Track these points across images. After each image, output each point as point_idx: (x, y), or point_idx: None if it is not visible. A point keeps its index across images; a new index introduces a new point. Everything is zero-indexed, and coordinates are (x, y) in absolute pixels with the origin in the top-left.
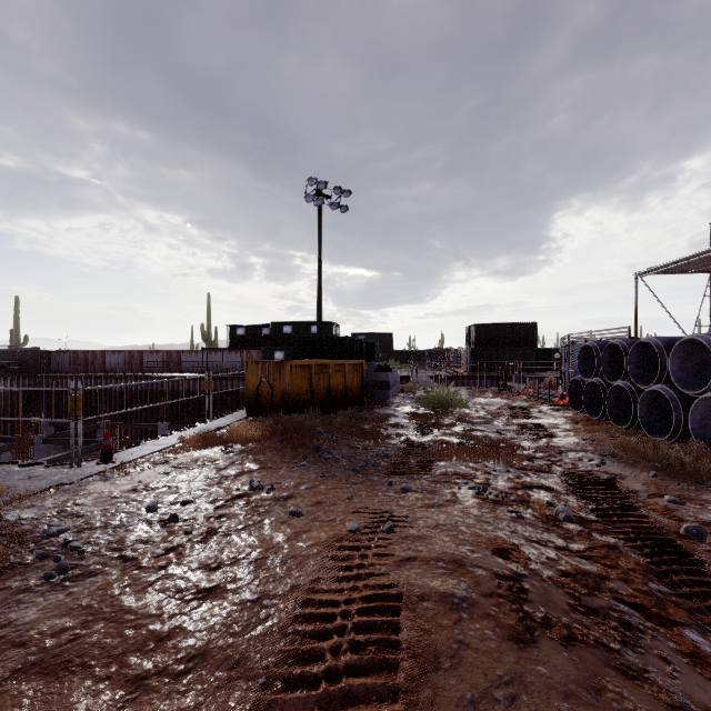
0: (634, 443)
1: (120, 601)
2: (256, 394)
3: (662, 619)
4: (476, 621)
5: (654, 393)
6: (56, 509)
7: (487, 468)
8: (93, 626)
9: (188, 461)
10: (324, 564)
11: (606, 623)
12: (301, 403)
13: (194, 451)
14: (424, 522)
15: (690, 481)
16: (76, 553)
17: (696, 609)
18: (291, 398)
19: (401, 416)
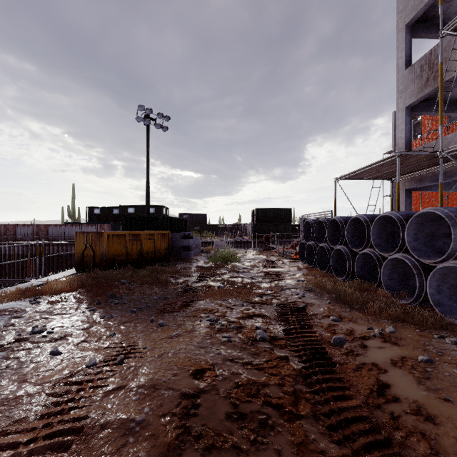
0: (324, 282)
1: None
2: (82, 256)
3: (291, 415)
4: (138, 444)
5: (339, 251)
6: None
7: (229, 304)
8: None
9: None
10: (39, 402)
11: (248, 426)
12: (117, 262)
13: (6, 303)
14: (155, 352)
15: (348, 305)
16: None
17: (318, 402)
18: (108, 258)
19: (193, 268)
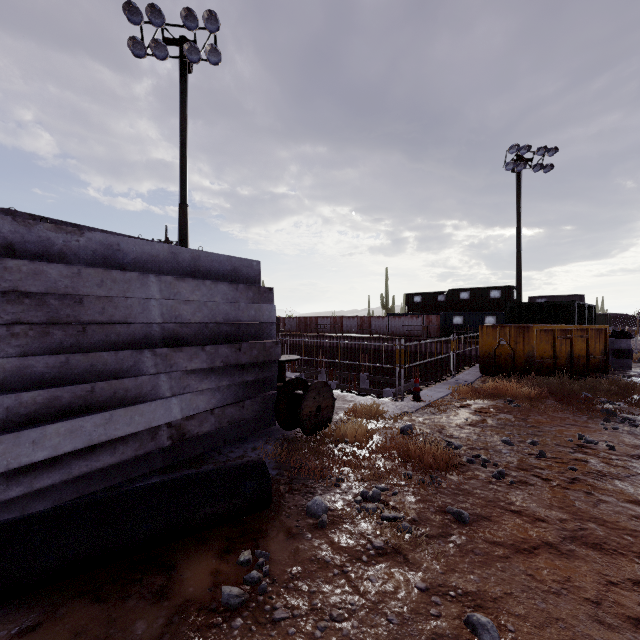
0: None
1: (585, 510)
2: (493, 356)
3: None
4: None
5: None
6: (433, 429)
7: None
8: (586, 523)
9: (484, 408)
10: None
11: None
12: (544, 367)
13: (479, 400)
14: None
15: None
16: (491, 465)
17: None
18: (536, 361)
19: None
